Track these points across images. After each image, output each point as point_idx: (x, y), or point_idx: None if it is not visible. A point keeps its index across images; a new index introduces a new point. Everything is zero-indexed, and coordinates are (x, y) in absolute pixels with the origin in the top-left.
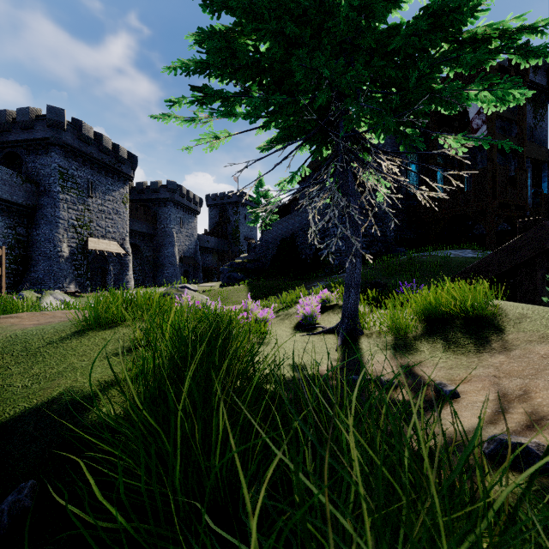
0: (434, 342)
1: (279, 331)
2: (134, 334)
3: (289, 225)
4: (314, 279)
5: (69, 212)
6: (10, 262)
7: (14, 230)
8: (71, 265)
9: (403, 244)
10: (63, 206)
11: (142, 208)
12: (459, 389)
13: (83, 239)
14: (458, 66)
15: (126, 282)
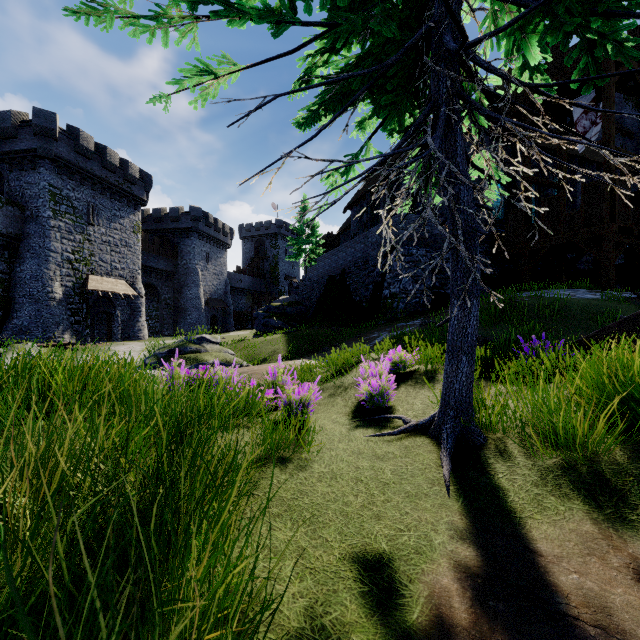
0: None
1: (327, 423)
2: None
3: (339, 259)
4: (372, 328)
5: (62, 243)
6: None
7: None
8: (66, 309)
9: (486, 283)
10: (56, 235)
11: (159, 240)
12: None
13: (82, 277)
14: None
15: (137, 330)
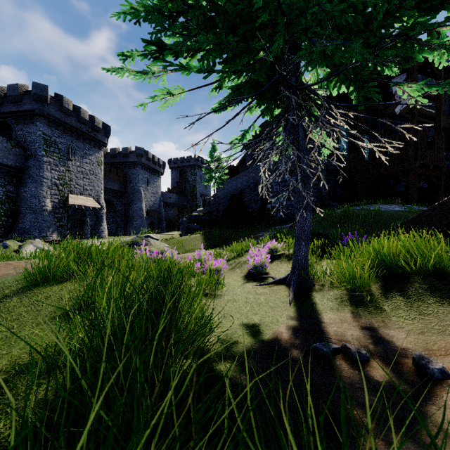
0: (393, 299)
1: (231, 280)
2: (76, 293)
3: (238, 183)
4: (260, 229)
5: (51, 172)
6: (1, 215)
7: (4, 187)
8: (54, 217)
9: (335, 200)
10: (47, 167)
11: (115, 170)
12: (444, 365)
13: (64, 196)
14: (418, 12)
15: (101, 232)
